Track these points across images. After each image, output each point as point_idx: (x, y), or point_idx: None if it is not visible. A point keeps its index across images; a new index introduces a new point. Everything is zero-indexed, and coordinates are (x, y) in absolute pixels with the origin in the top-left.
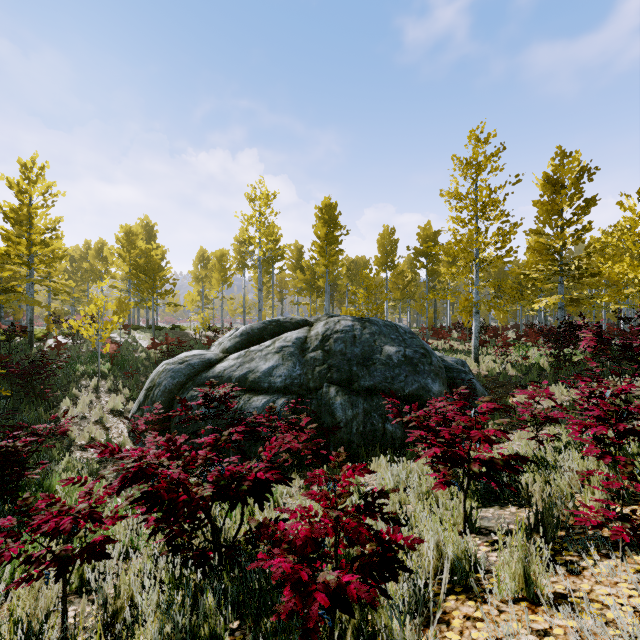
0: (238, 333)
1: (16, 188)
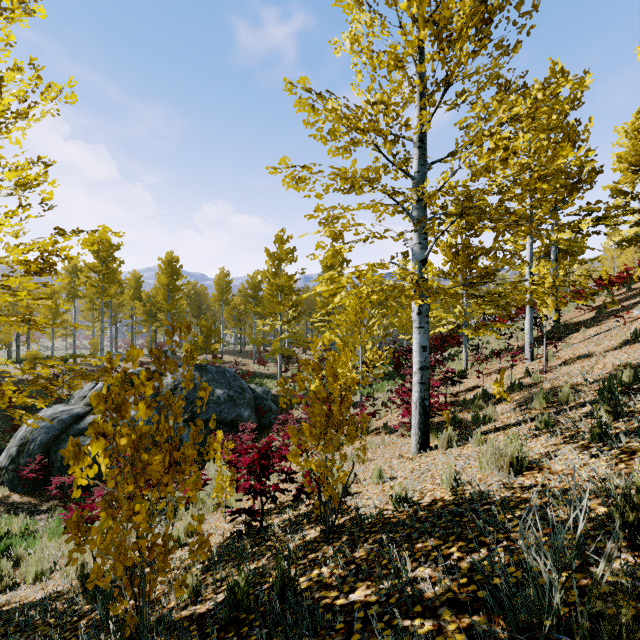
0: (99, 388)
1: None
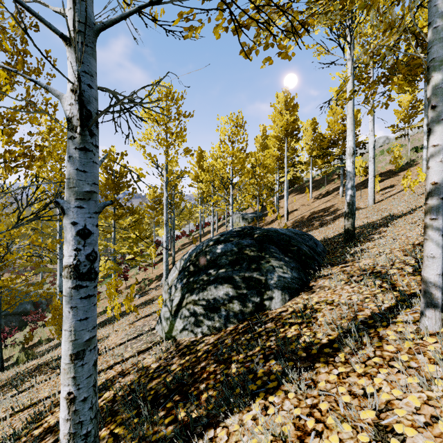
0: None
1: None
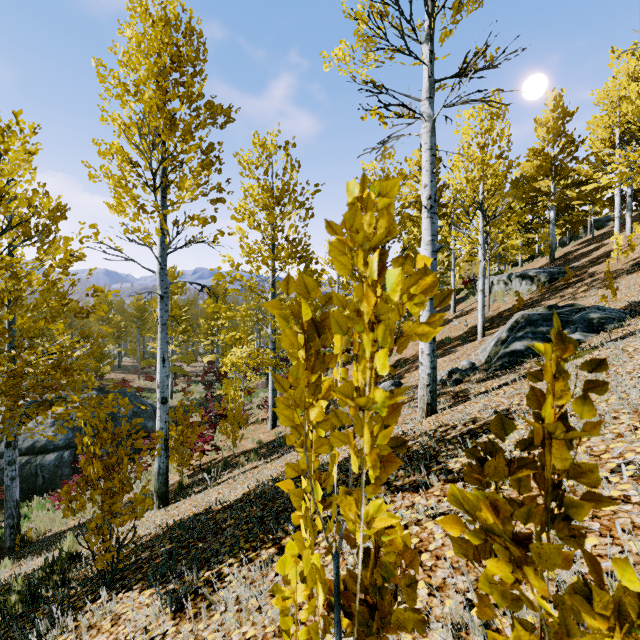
0: None
1: None
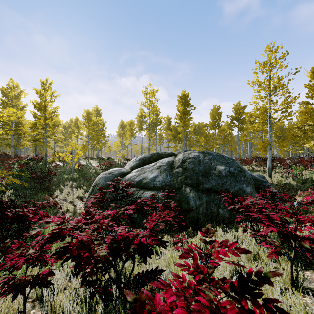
0: (138, 159)
1: (39, 93)
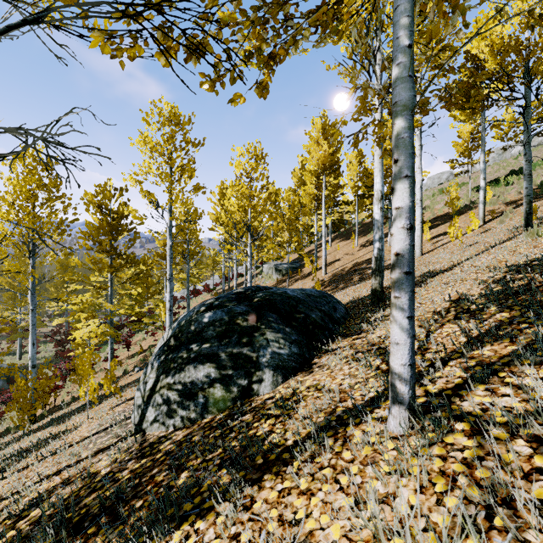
0: None
1: None
